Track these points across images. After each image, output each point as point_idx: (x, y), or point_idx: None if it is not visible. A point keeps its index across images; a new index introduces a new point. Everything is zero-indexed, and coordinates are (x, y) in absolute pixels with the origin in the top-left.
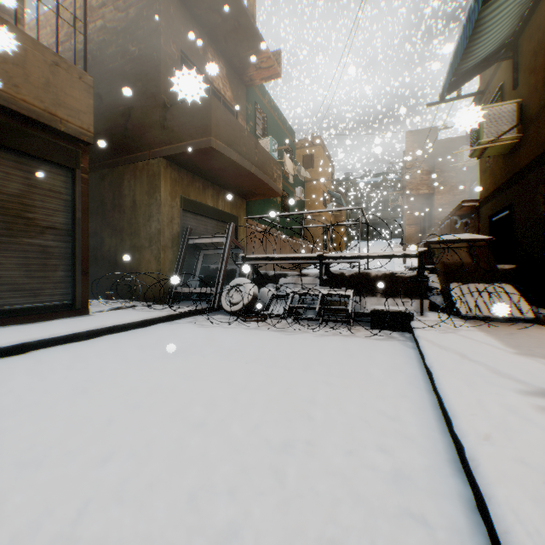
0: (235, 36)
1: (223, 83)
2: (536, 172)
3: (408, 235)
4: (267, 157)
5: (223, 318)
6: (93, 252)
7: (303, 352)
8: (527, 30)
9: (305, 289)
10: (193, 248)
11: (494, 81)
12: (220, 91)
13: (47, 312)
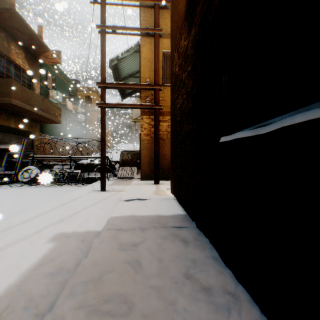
0: (30, 41)
1: (23, 61)
2: None
3: None
4: (51, 105)
5: (19, 185)
6: None
7: (49, 191)
8: None
9: (61, 170)
10: (1, 150)
11: None
12: (21, 65)
13: None
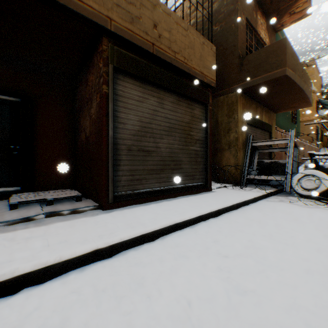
0: None
1: (264, 33)
2: None
3: None
4: (305, 78)
5: (301, 199)
6: None
7: None
8: None
9: None
10: (252, 148)
11: None
12: (263, 39)
13: (196, 189)
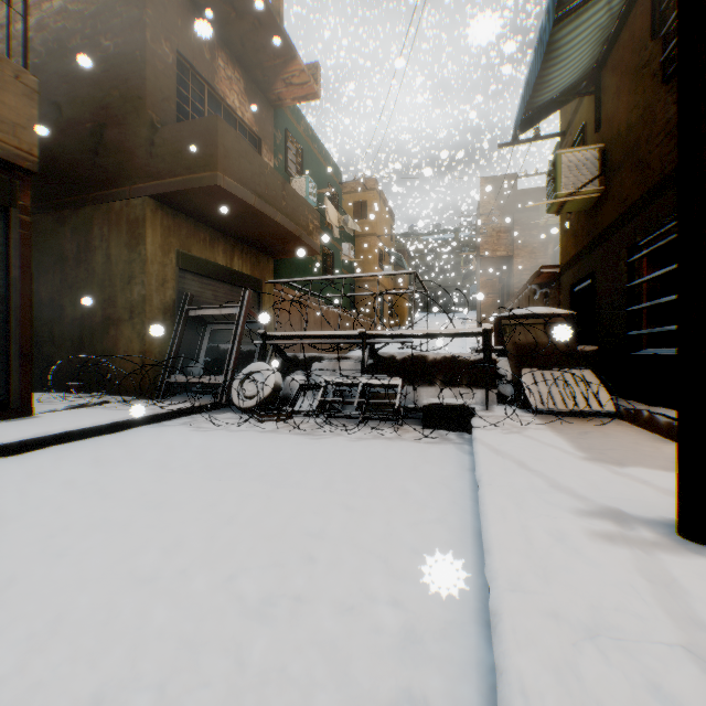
0: (255, 38)
1: (240, 100)
2: (619, 234)
3: (484, 307)
4: (300, 203)
5: (233, 416)
6: (48, 326)
7: (328, 463)
8: (610, 60)
9: (341, 378)
10: (196, 321)
11: (576, 120)
12: (236, 111)
13: None
